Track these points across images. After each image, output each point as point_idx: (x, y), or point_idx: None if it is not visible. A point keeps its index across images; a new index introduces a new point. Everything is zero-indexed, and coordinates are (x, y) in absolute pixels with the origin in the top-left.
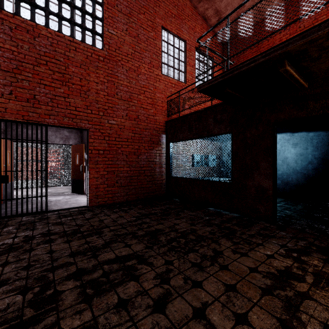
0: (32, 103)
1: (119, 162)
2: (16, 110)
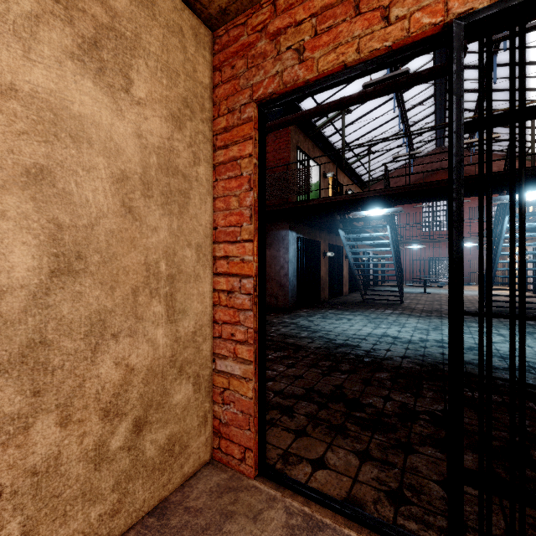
0: (436, 252)
1: (465, 267)
2: (432, 255)
